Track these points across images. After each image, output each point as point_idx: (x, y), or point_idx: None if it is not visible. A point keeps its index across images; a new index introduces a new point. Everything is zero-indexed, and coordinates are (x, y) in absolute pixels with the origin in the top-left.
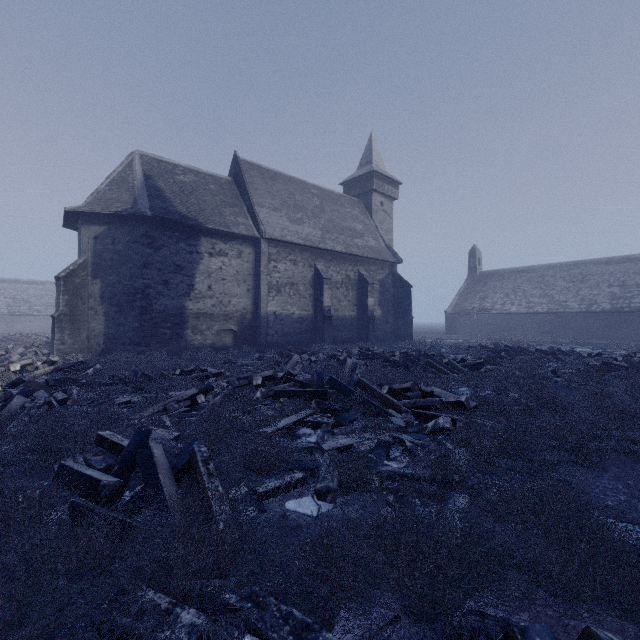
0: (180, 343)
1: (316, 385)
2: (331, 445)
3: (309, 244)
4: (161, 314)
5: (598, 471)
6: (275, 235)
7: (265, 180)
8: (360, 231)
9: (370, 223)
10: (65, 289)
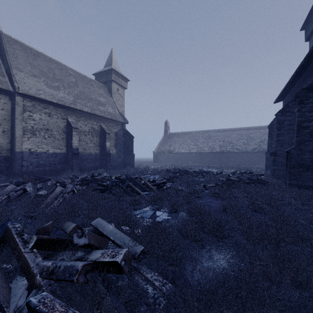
0: None
1: None
2: None
3: (61, 103)
4: None
5: None
6: (30, 92)
7: (27, 54)
8: (103, 102)
9: (110, 99)
10: None
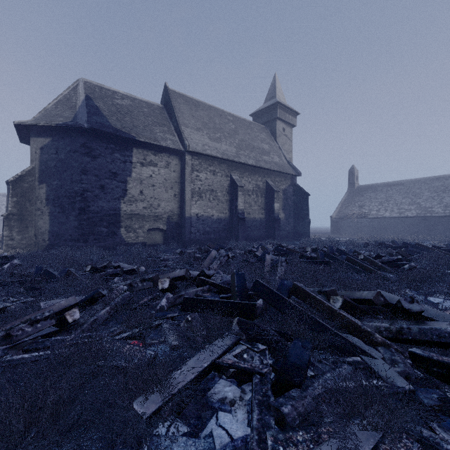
0: (115, 239)
1: (237, 292)
2: None
3: (226, 157)
4: (98, 214)
5: None
6: (197, 149)
7: (190, 106)
8: (267, 150)
9: (274, 144)
10: (14, 192)
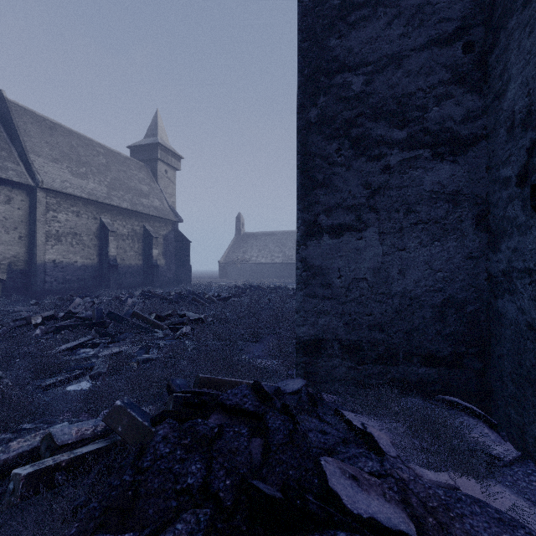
0: None
1: (96, 318)
2: (106, 353)
3: (94, 198)
4: None
5: (261, 343)
6: (55, 186)
7: (42, 129)
8: (146, 192)
9: (156, 186)
10: None
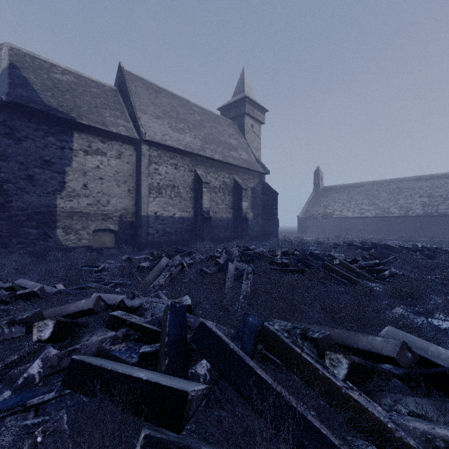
0: (49, 243)
1: (167, 346)
2: None
3: (189, 150)
4: (24, 212)
5: None
6: (156, 138)
7: (149, 92)
8: (235, 146)
9: (243, 141)
10: None
